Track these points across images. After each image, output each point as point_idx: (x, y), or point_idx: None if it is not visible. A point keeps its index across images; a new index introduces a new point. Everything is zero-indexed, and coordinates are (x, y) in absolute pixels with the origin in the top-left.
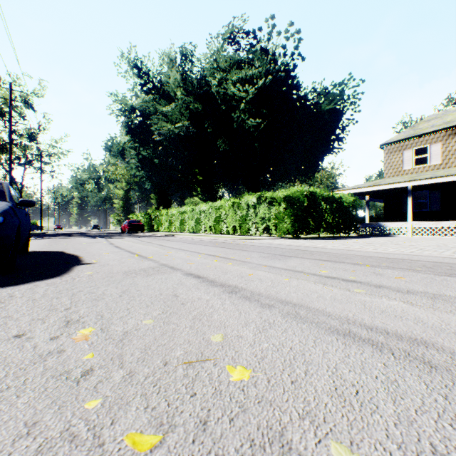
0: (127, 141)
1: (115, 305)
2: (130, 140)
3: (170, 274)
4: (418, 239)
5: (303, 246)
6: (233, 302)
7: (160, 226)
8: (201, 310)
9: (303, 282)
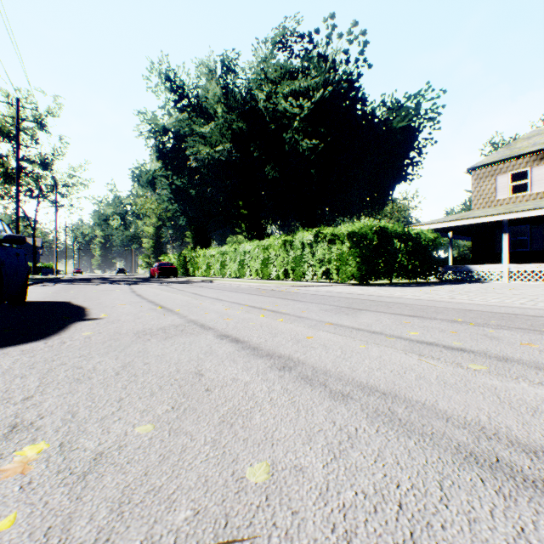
0: (158, 168)
1: (103, 391)
2: (162, 168)
3: (198, 336)
4: (519, 286)
5: (374, 296)
6: (286, 387)
7: (197, 269)
8: (235, 403)
9: (387, 351)
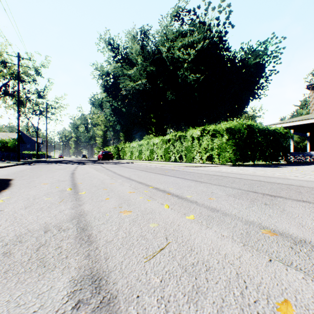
0: (104, 97)
1: None
2: (106, 96)
3: (40, 281)
4: None
5: (260, 176)
6: None
7: (125, 155)
8: None
9: None
